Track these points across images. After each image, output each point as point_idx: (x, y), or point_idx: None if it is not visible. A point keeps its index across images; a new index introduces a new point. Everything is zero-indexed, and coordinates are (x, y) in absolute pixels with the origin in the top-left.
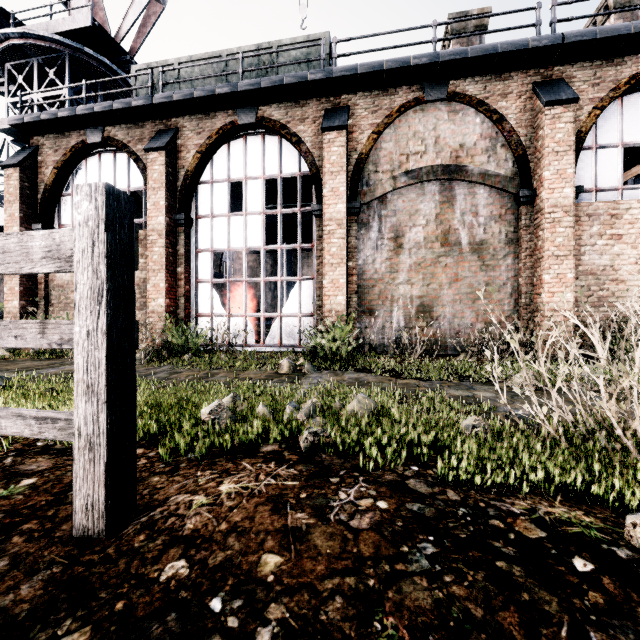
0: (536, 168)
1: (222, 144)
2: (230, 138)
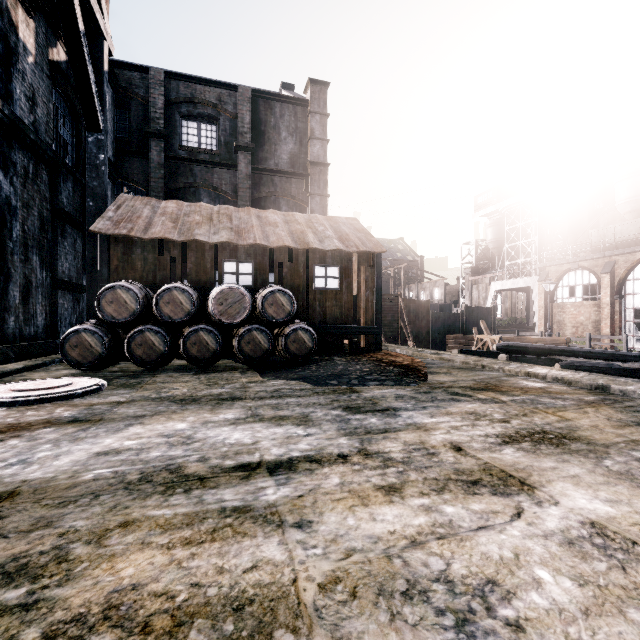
0: None
1: (639, 264)
2: None
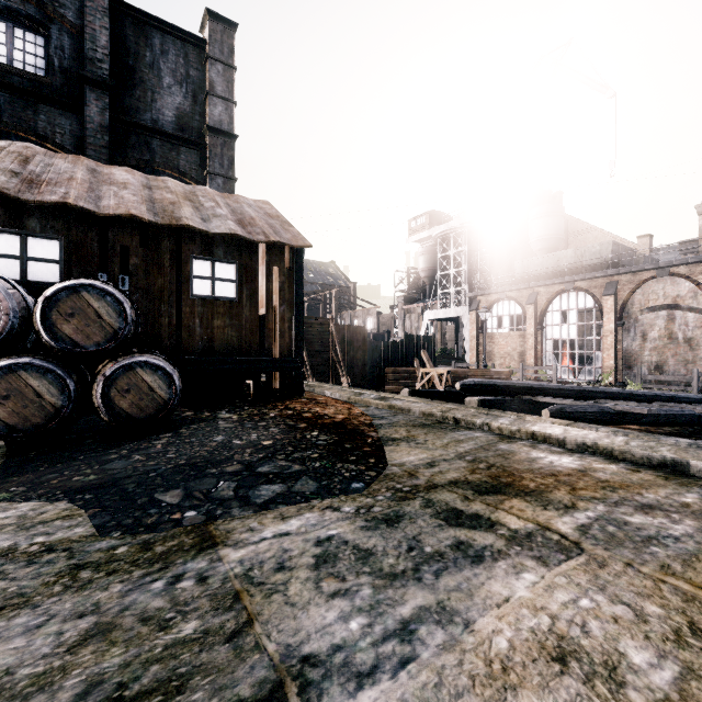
0: None
1: (557, 296)
2: (561, 293)
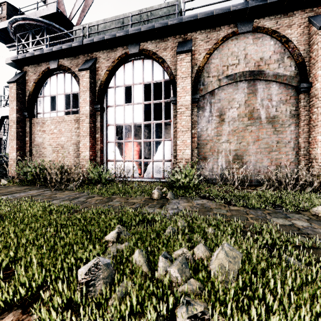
0: (311, 69)
1: (120, 66)
2: (125, 62)
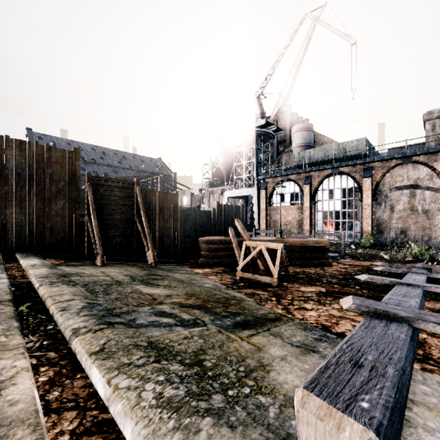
0: None
1: (326, 178)
2: (329, 176)
